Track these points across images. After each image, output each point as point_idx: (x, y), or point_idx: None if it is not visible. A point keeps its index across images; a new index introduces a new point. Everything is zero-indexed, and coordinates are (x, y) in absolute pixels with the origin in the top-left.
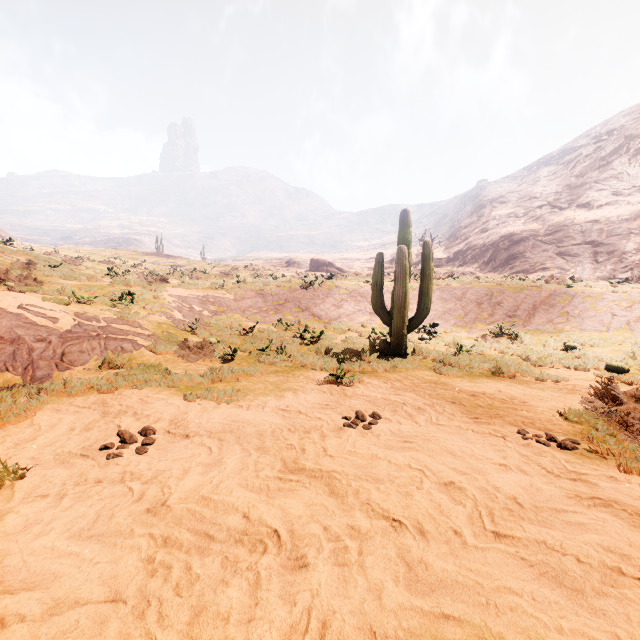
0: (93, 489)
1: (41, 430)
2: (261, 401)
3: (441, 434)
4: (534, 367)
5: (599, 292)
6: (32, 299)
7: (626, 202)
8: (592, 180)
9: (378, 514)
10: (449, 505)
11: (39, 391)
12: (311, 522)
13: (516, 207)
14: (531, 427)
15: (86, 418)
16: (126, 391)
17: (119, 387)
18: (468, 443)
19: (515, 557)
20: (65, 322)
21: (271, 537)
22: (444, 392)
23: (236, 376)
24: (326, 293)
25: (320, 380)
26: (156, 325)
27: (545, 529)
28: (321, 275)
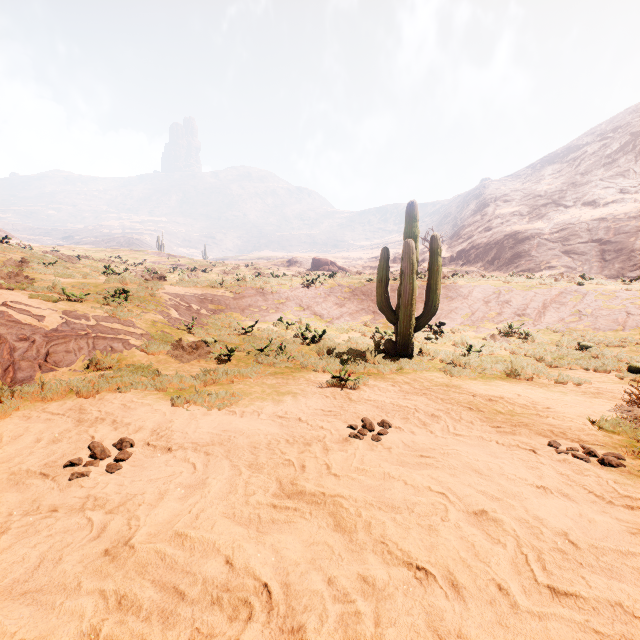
0: (43, 521)
1: (2, 442)
2: (257, 407)
3: (461, 446)
4: (550, 368)
5: (612, 290)
6: (18, 296)
7: (633, 200)
8: (598, 178)
9: (397, 558)
10: (485, 545)
11: (13, 395)
12: (312, 571)
13: (520, 205)
14: (562, 438)
15: (57, 427)
16: (108, 395)
17: (100, 391)
18: (494, 458)
19: (585, 628)
20: (51, 320)
21: (259, 594)
22: (458, 396)
23: (231, 378)
24: (328, 291)
25: (322, 382)
26: (150, 324)
27: (615, 583)
28: (323, 274)
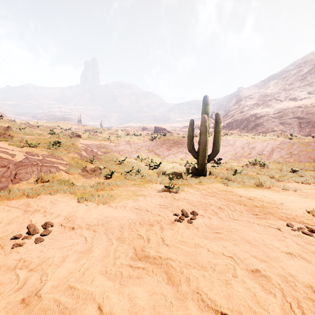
0: None
1: None
2: (124, 203)
3: (238, 226)
4: (278, 182)
5: (307, 141)
6: (2, 144)
7: (314, 97)
8: (296, 86)
9: (207, 306)
10: (263, 296)
11: None
12: None
13: (258, 100)
14: (293, 221)
15: (12, 215)
16: (44, 196)
17: (40, 194)
18: (257, 233)
19: None
20: (19, 156)
21: None
22: (232, 197)
23: (111, 187)
24: (162, 142)
25: (159, 189)
26: (71, 158)
27: None
28: (160, 134)
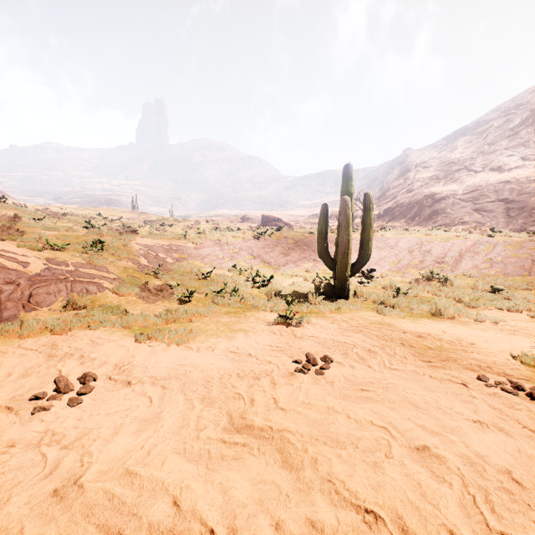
0: None
1: None
2: (211, 343)
3: (398, 380)
4: (468, 308)
5: (518, 241)
6: (7, 245)
7: (533, 166)
8: (502, 147)
9: (344, 500)
10: (432, 485)
11: None
12: (259, 514)
13: (437, 171)
14: (489, 372)
15: (28, 362)
16: (79, 332)
17: (72, 328)
18: (429, 391)
19: None
20: (35, 266)
21: None
22: (390, 333)
23: (190, 317)
24: (275, 243)
25: (270, 321)
26: (122, 270)
27: None
28: (271, 228)
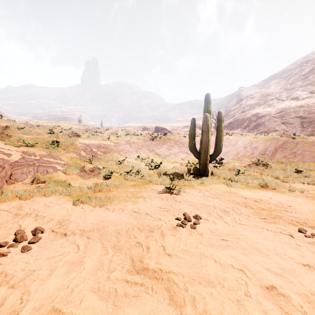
0: None
1: None
2: (122, 205)
3: (245, 232)
4: (283, 182)
5: (311, 141)
6: None
7: None
8: (298, 86)
9: None
10: None
11: None
12: None
13: (259, 100)
14: (305, 226)
15: (1, 219)
16: (38, 198)
17: (33, 196)
18: (268, 241)
19: None
20: (15, 156)
21: None
22: (237, 199)
23: (109, 188)
24: (163, 142)
25: (160, 190)
26: (69, 158)
27: None
28: (160, 134)
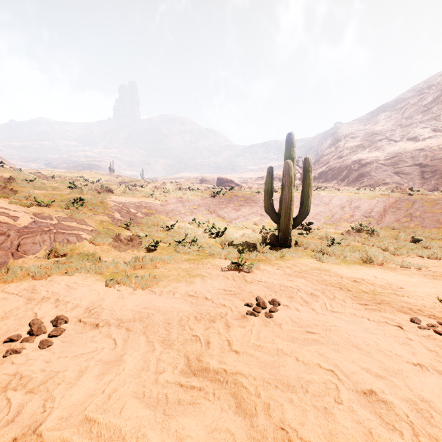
0: None
1: None
2: (173, 287)
3: (339, 323)
4: (394, 256)
5: (434, 198)
6: (1, 202)
7: None
8: (417, 121)
9: None
10: (383, 434)
11: None
12: None
13: (363, 140)
14: (420, 314)
15: (9, 305)
16: (57, 277)
17: (51, 274)
18: (368, 333)
19: None
20: (24, 220)
21: None
22: (329, 278)
23: (155, 264)
24: (228, 200)
25: (224, 267)
26: (99, 223)
27: None
28: (224, 188)
